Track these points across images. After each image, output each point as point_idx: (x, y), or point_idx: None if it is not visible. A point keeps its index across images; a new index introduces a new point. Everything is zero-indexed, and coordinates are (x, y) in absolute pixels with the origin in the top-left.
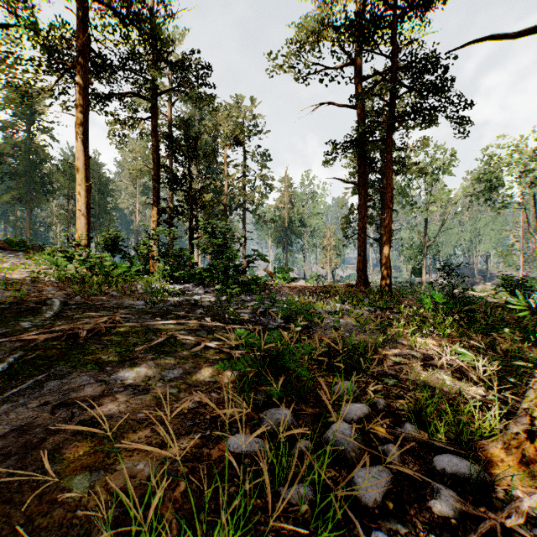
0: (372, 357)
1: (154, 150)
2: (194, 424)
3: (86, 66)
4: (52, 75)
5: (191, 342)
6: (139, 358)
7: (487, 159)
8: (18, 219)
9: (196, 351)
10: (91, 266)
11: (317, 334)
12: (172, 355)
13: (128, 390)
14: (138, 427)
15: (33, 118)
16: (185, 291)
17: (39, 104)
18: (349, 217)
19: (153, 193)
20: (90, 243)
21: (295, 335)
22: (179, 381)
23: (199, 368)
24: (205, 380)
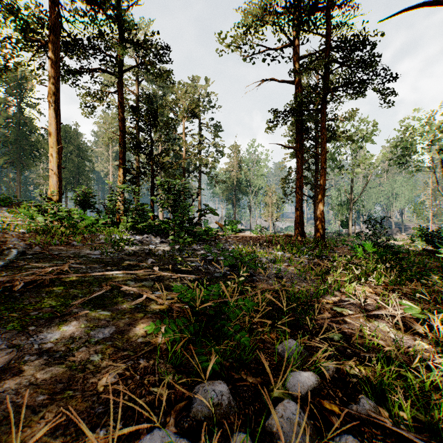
0: (314, 307)
1: (120, 119)
2: (105, 410)
3: (57, 43)
4: (28, 51)
5: (134, 293)
6: (71, 314)
7: (404, 129)
8: (11, 180)
9: (137, 304)
10: (59, 219)
11: (260, 282)
12: (110, 309)
13: (42, 358)
14: (30, 420)
15: (23, 95)
16: (142, 241)
17: (27, 83)
18: (288, 178)
19: (120, 156)
20: (61, 199)
21: (239, 285)
22: (106, 343)
23: (134, 325)
24: (137, 341)
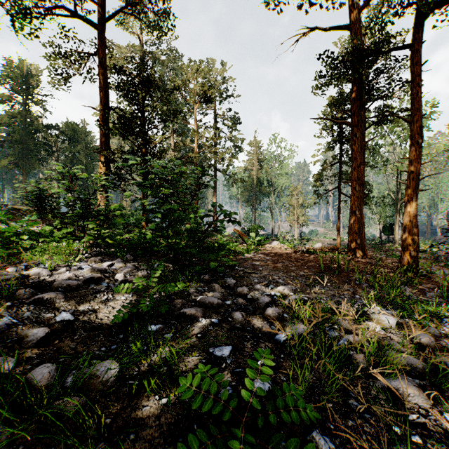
0: None
1: (101, 87)
2: None
3: None
4: None
5: None
6: None
7: None
8: (20, 182)
9: None
10: None
11: None
12: None
13: None
14: None
15: (29, 92)
16: (77, 285)
17: (33, 79)
18: (322, 174)
19: (100, 139)
20: None
21: None
22: None
23: None
24: None
